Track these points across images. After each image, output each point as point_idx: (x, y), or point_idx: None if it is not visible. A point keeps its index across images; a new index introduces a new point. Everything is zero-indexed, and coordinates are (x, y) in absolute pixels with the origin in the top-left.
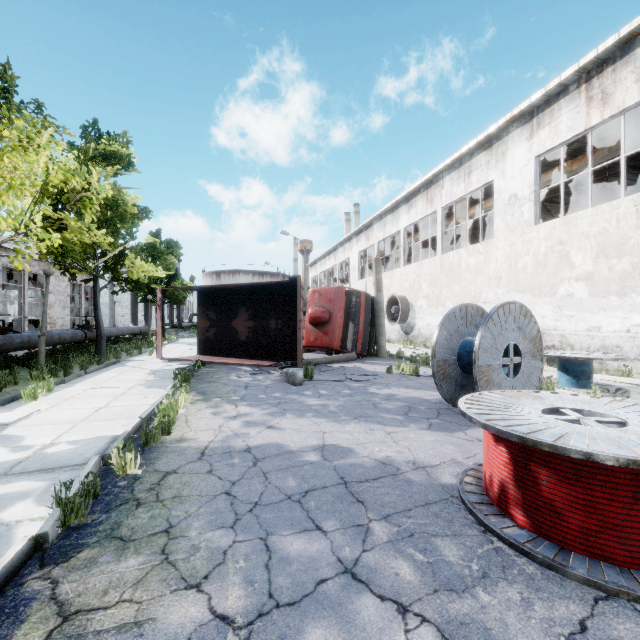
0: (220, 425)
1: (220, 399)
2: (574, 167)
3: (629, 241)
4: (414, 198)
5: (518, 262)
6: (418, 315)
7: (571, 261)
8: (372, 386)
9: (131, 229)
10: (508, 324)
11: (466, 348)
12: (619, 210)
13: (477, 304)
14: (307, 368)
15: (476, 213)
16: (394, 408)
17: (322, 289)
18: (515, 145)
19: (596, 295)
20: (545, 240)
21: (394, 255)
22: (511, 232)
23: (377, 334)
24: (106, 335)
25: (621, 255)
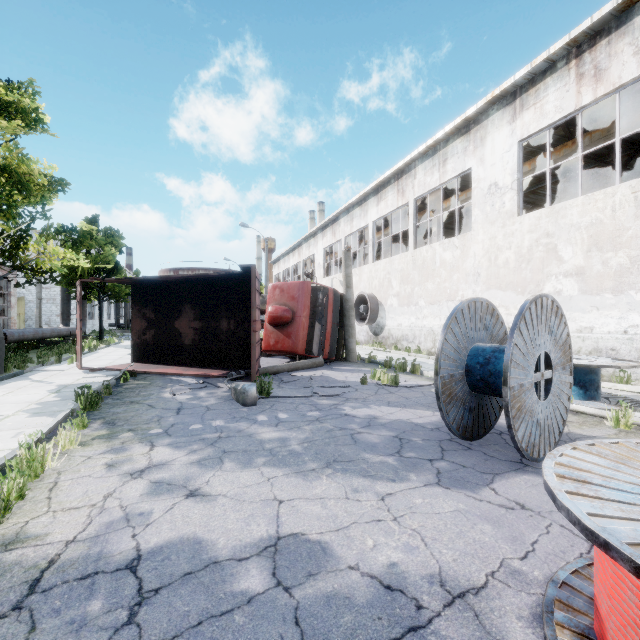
0: (108, 494)
1: (132, 434)
2: (553, 158)
3: (626, 232)
4: (384, 189)
5: (499, 257)
6: (388, 315)
7: (559, 255)
8: (346, 404)
9: (39, 204)
10: (540, 325)
11: (478, 358)
12: (615, 198)
13: (453, 303)
14: (263, 382)
15: (448, 207)
16: (380, 442)
17: (284, 284)
18: (495, 129)
19: (588, 292)
20: (529, 232)
21: (361, 252)
22: (491, 224)
23: (346, 336)
24: (17, 338)
25: (617, 248)
